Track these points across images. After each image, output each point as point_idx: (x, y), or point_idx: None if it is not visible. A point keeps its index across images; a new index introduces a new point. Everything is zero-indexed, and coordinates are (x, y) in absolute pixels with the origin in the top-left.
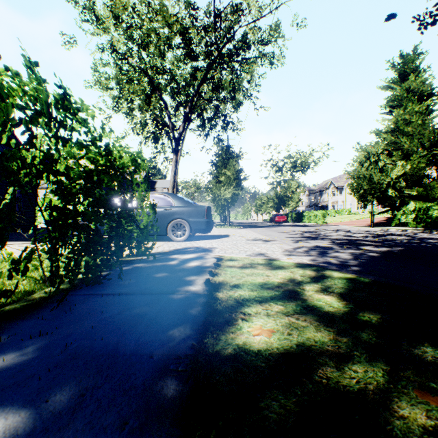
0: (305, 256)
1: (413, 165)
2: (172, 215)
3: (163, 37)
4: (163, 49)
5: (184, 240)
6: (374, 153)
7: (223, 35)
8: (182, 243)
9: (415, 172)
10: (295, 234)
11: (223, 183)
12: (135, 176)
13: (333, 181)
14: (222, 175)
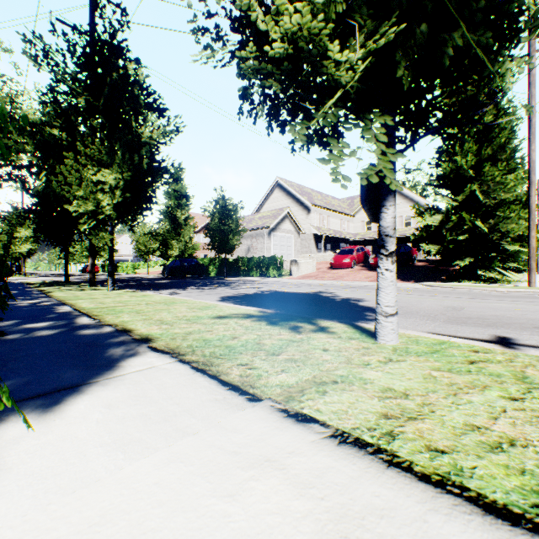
0: None
1: None
2: None
3: None
4: None
5: None
6: (147, 228)
7: None
8: None
9: None
10: (79, 278)
11: (19, 239)
12: None
13: None
14: (18, 232)
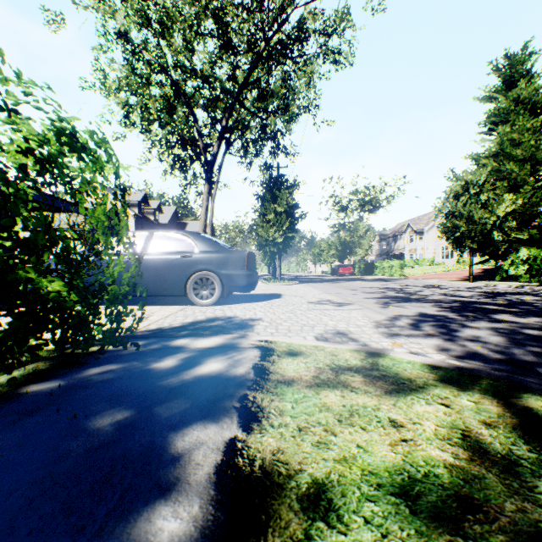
0: (422, 339)
1: (523, 200)
2: (194, 266)
3: (189, 16)
4: (189, 33)
5: (212, 304)
6: (474, 183)
7: (272, 18)
8: (208, 310)
9: (526, 208)
10: (375, 292)
11: (272, 223)
12: (159, 216)
13: (411, 223)
14: (271, 212)
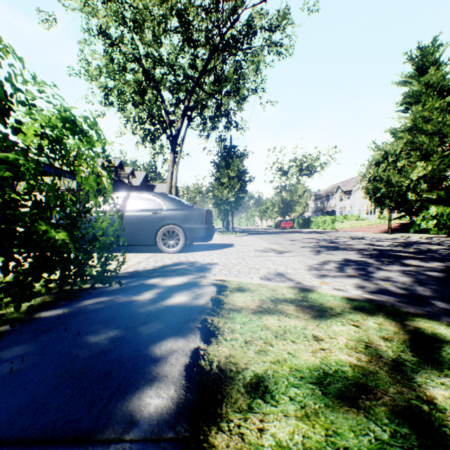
0: (344, 279)
1: (433, 167)
2: (163, 221)
3: (158, 16)
4: (158, 30)
5: (177, 251)
6: (392, 153)
7: (226, 17)
8: (174, 256)
9: (434, 173)
10: (310, 242)
11: (226, 185)
12: (132, 179)
13: (341, 186)
14: (225, 176)
